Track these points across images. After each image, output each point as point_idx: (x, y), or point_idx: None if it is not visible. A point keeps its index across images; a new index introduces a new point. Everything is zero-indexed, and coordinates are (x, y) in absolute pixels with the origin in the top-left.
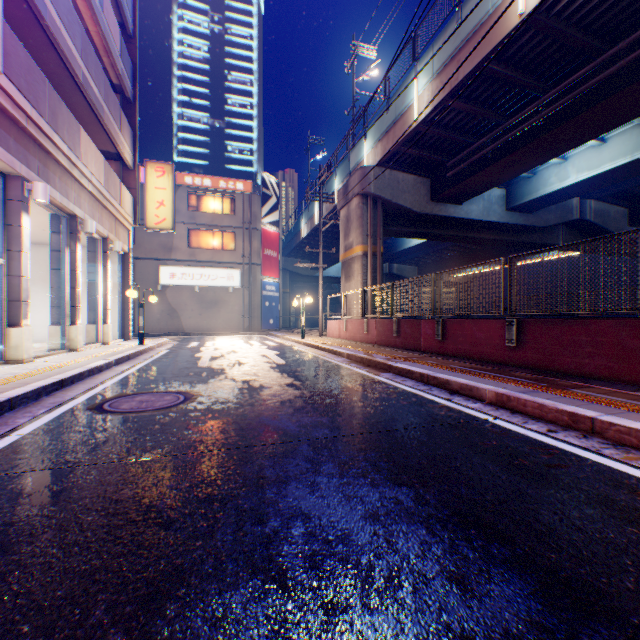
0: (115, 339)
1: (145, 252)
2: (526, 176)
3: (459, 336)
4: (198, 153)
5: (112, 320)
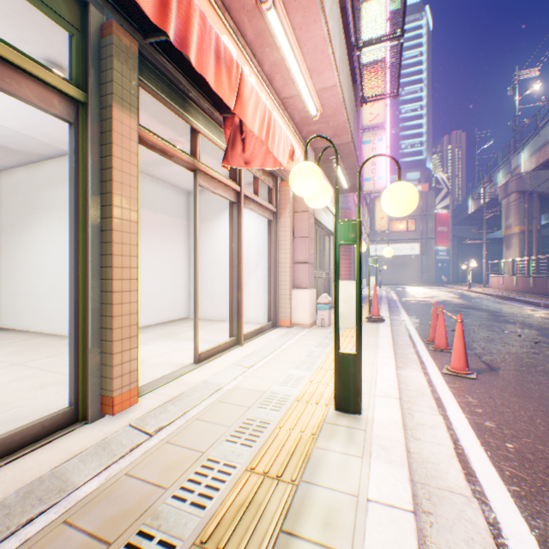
0: None
1: None
2: None
3: None
4: None
5: None
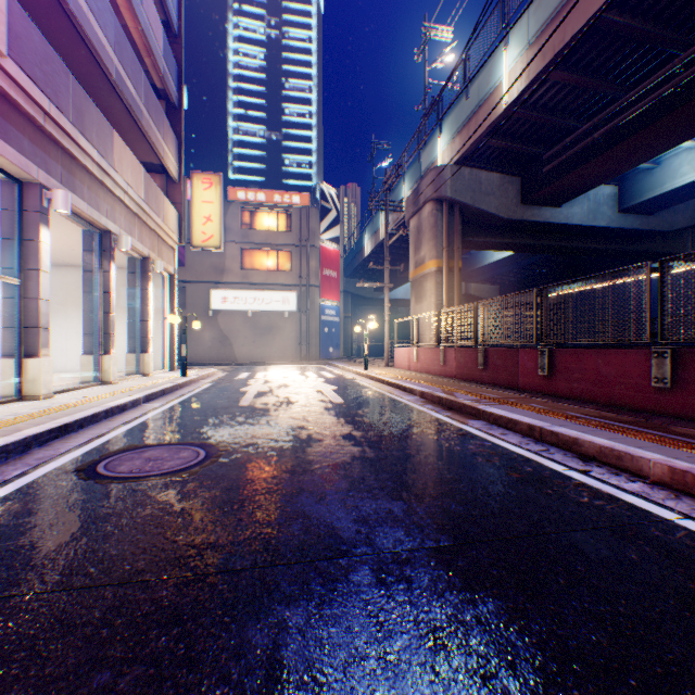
0: (159, 369)
1: (196, 275)
2: (647, 167)
3: (575, 371)
4: (254, 169)
5: (156, 348)
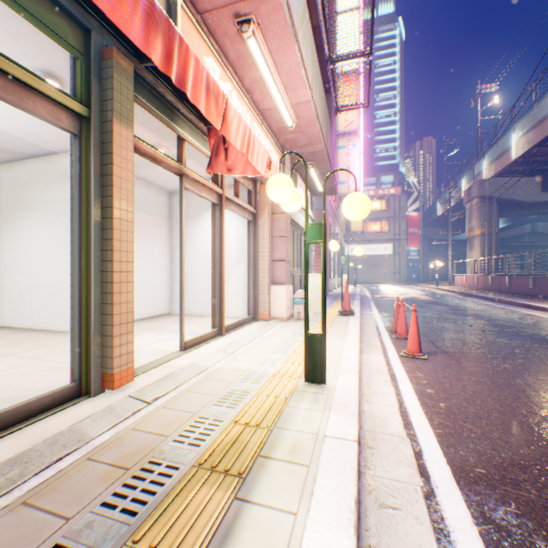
0: None
1: None
2: None
3: (514, 284)
4: None
5: None
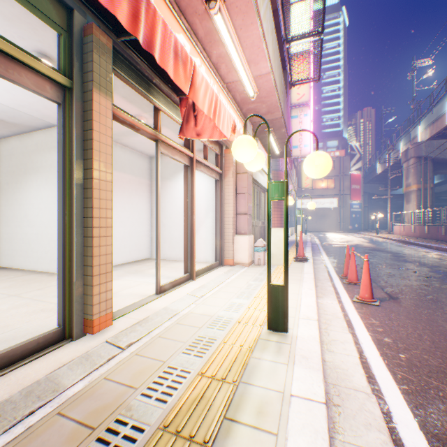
0: None
1: None
2: None
3: None
4: None
5: None
